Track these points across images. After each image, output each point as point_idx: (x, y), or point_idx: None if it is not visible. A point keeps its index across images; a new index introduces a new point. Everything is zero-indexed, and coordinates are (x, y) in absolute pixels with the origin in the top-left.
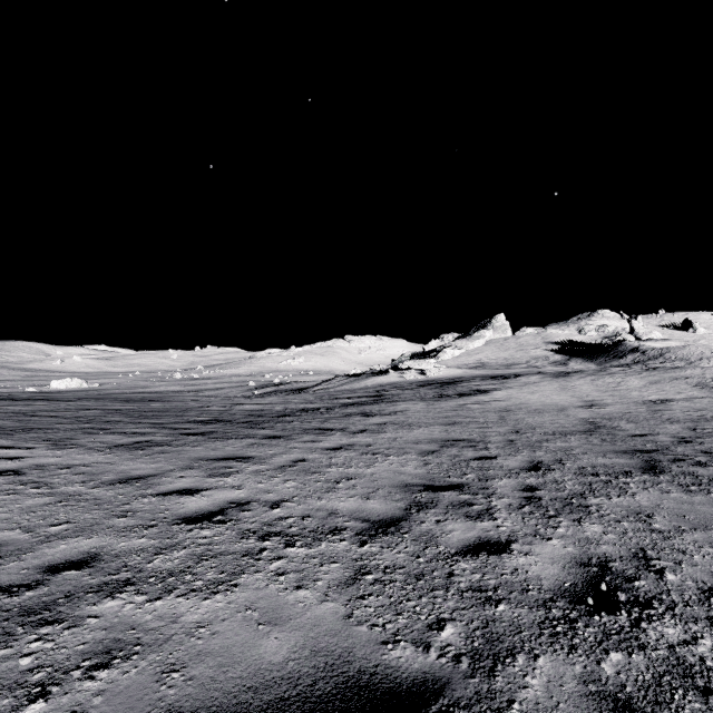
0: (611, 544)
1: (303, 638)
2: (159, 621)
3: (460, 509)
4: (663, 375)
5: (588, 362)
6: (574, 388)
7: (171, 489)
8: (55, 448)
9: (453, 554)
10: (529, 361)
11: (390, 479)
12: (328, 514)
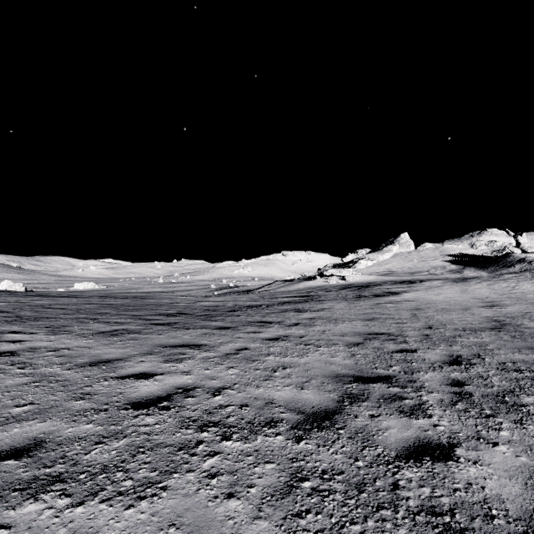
0: None
1: None
2: None
3: (392, 403)
4: None
5: (481, 270)
6: (473, 291)
7: (130, 373)
8: (51, 333)
9: (394, 458)
10: (429, 270)
11: (322, 369)
12: (264, 403)
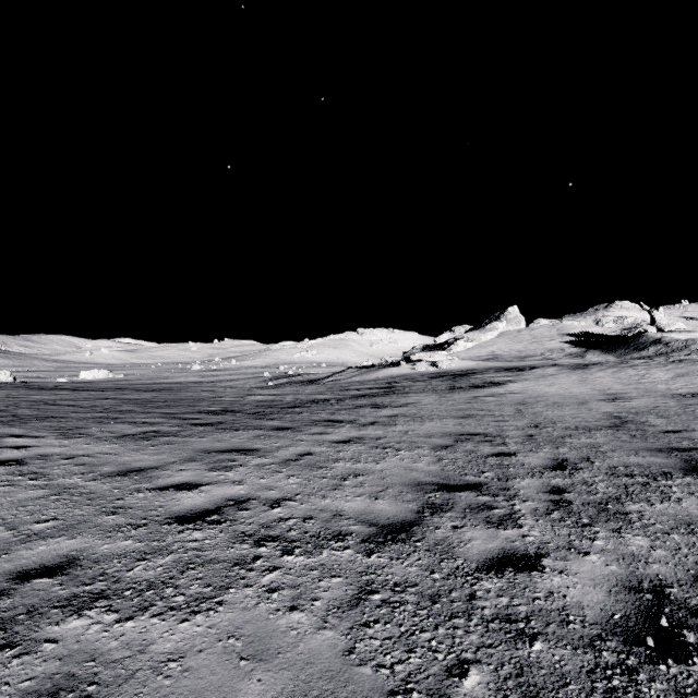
0: (663, 562)
1: (292, 682)
2: (125, 649)
3: (479, 513)
4: (691, 368)
5: (607, 354)
6: (594, 380)
7: (169, 483)
8: (63, 437)
9: (474, 569)
10: (544, 353)
11: (401, 476)
12: (332, 515)
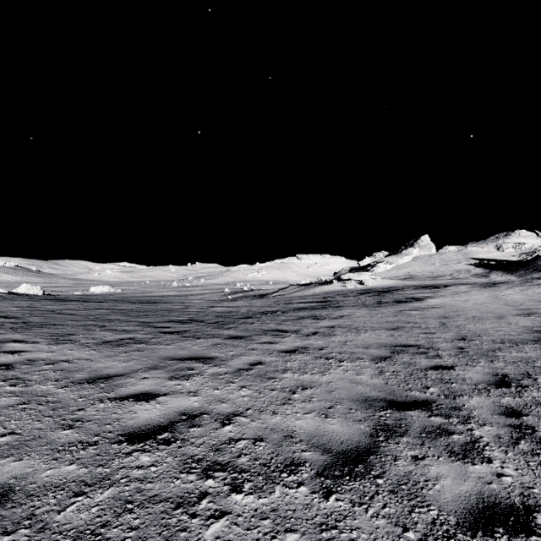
0: None
1: None
2: None
3: (438, 440)
4: None
5: (509, 275)
6: (505, 297)
7: (130, 393)
8: (54, 343)
9: (455, 527)
10: (453, 274)
11: (347, 390)
12: (283, 437)
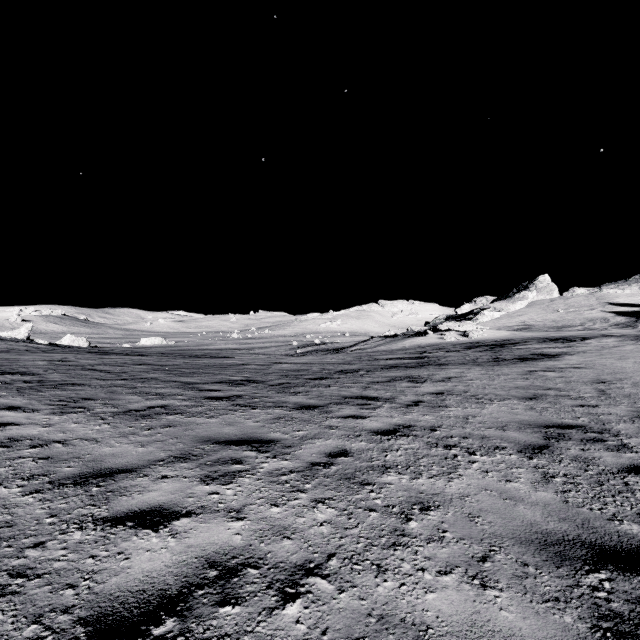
0: None
1: None
2: None
3: None
4: None
5: None
6: None
7: (132, 508)
8: (58, 411)
9: None
10: (584, 323)
11: (502, 515)
12: None
